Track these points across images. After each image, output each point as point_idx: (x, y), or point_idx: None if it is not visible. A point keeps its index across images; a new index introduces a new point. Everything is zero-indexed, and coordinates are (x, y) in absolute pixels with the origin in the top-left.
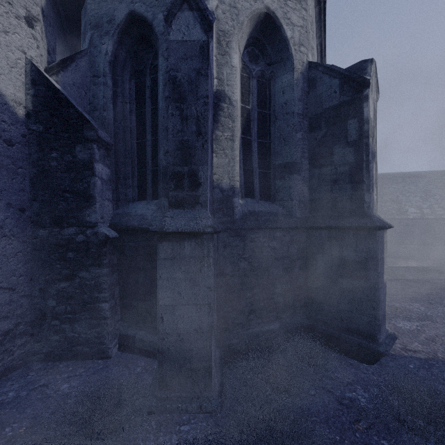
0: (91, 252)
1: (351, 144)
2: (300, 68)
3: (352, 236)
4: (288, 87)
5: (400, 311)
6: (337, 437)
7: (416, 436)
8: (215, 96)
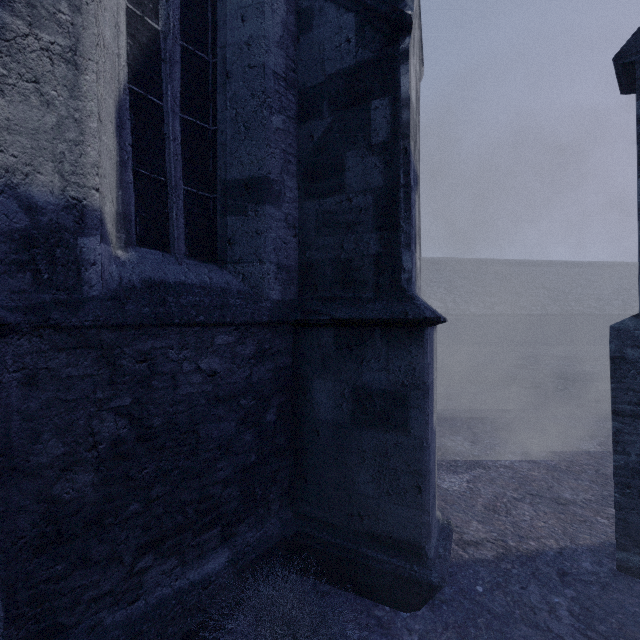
0: None
1: (378, 149)
2: None
3: (381, 340)
4: (254, 7)
5: (441, 454)
6: None
7: None
8: None
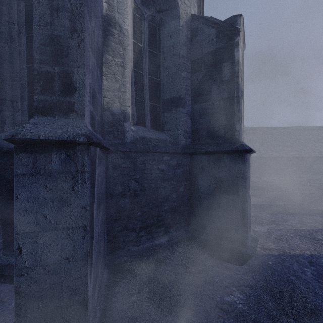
0: None
1: (225, 82)
2: (184, 17)
3: (226, 159)
4: (175, 32)
5: (254, 218)
6: None
7: None
8: (105, 20)
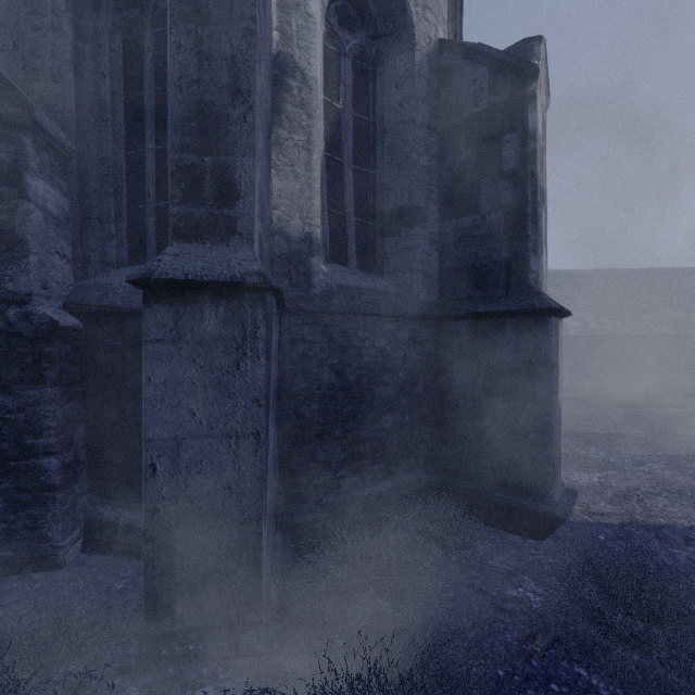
0: (17, 353)
1: (508, 175)
2: (424, 47)
3: (511, 328)
4: (406, 76)
5: (571, 458)
6: (500, 672)
7: (633, 652)
8: (276, 62)
